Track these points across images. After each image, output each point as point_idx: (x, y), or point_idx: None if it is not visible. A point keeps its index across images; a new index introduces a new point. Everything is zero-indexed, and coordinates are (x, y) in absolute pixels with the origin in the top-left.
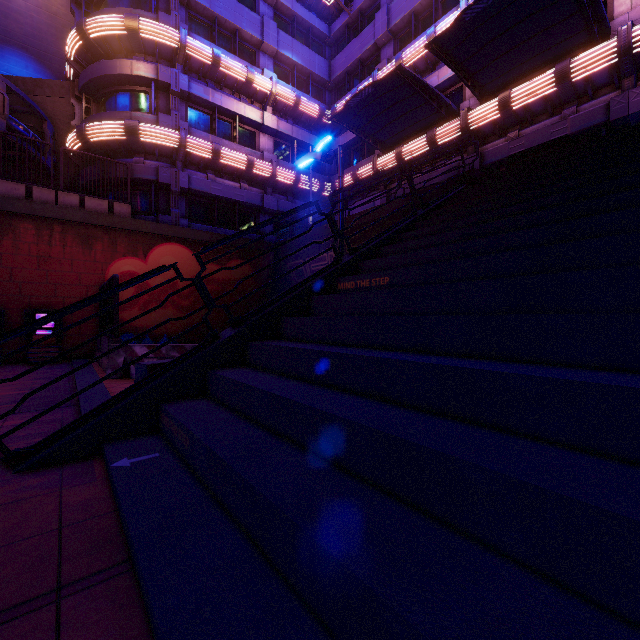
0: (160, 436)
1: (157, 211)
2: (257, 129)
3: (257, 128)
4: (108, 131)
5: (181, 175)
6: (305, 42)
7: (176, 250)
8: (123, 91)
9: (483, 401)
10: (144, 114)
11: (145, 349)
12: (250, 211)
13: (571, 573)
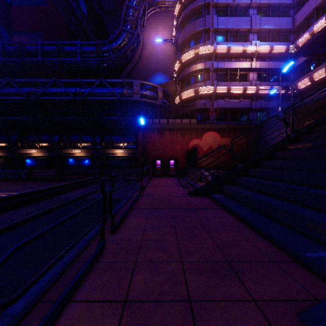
0: (221, 193)
1: (205, 119)
2: (248, 71)
3: (248, 71)
4: (188, 94)
5: (214, 103)
6: (276, 14)
7: (212, 134)
8: (193, 76)
9: (322, 182)
10: (200, 83)
11: (206, 172)
12: (244, 111)
13: (322, 208)
